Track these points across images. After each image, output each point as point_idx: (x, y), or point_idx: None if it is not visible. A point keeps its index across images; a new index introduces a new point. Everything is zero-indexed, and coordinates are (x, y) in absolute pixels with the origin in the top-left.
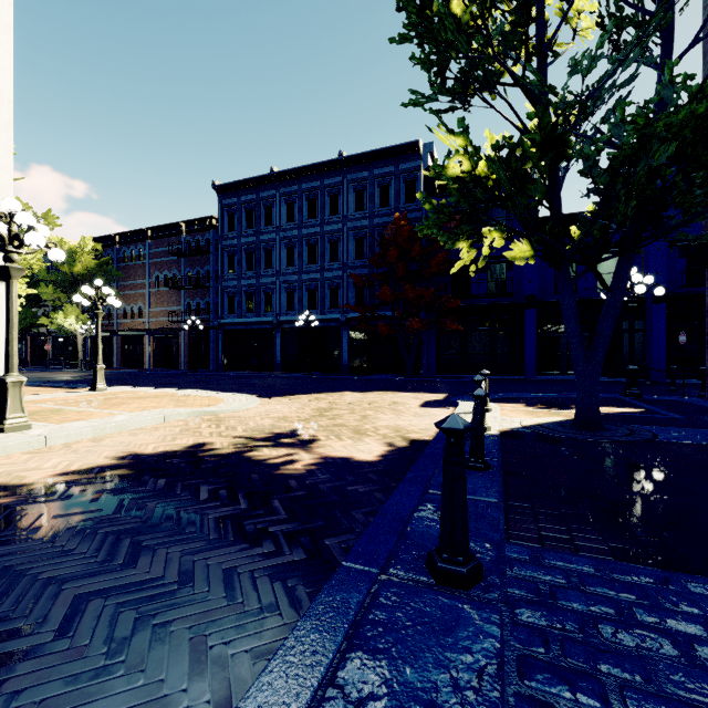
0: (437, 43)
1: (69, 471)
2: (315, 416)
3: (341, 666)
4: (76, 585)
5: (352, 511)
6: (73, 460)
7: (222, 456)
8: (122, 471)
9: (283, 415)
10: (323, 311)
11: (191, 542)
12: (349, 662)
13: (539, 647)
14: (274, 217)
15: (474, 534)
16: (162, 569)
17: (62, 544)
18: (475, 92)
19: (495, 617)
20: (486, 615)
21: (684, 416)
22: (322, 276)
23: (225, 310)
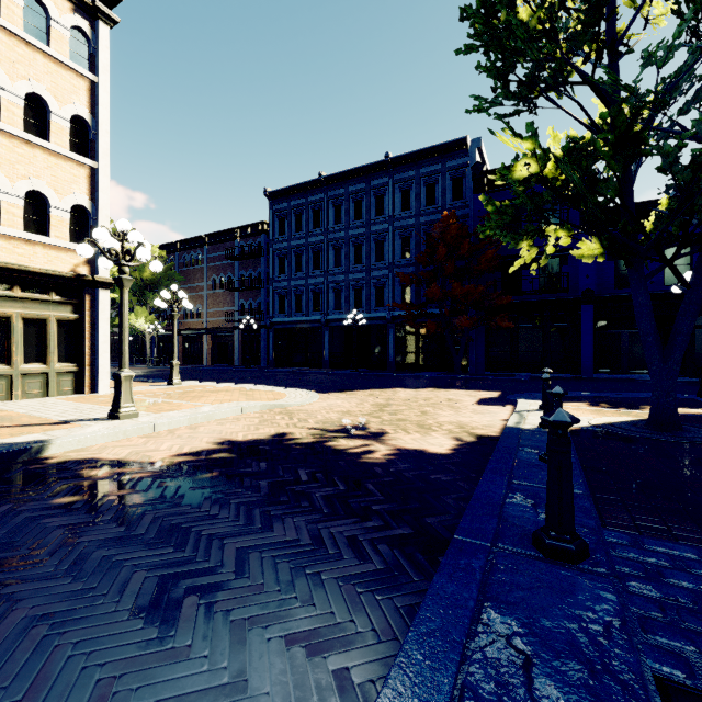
0: (503, 50)
1: (183, 453)
2: (376, 411)
3: (483, 611)
4: (233, 541)
5: (441, 496)
6: (182, 444)
7: (306, 445)
8: (226, 455)
9: (346, 409)
10: (369, 309)
11: (310, 514)
12: (488, 608)
13: (656, 612)
14: (322, 220)
15: None
16: (295, 533)
17: (207, 510)
18: (541, 94)
19: (608, 587)
20: (599, 585)
21: None
22: (368, 275)
23: (275, 309)
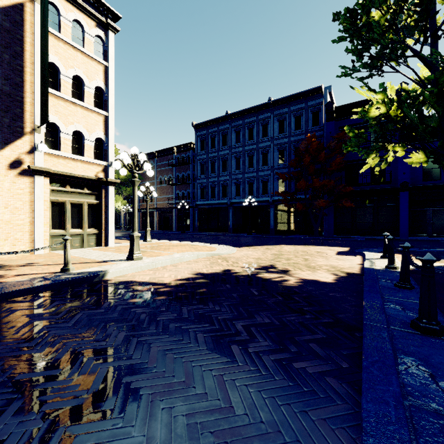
0: (361, 38)
1: (179, 279)
2: (276, 258)
3: (397, 354)
4: (238, 322)
5: (341, 304)
6: (175, 274)
7: (245, 276)
8: (203, 280)
9: (257, 257)
10: (258, 196)
11: (271, 311)
12: (400, 354)
13: None
14: (228, 140)
15: None
16: (268, 319)
17: (213, 307)
18: (386, 64)
19: None
20: None
21: None
22: (257, 174)
23: (198, 196)
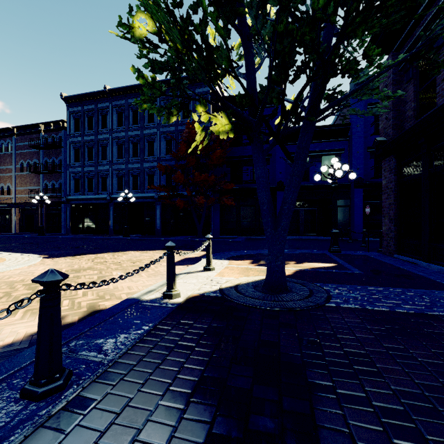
0: None
1: None
2: None
3: None
4: None
5: None
6: None
7: None
8: None
9: (23, 278)
10: (143, 191)
11: None
12: None
13: None
14: (108, 122)
15: None
16: None
17: None
18: None
19: None
20: None
21: (363, 270)
22: (142, 165)
23: (72, 189)
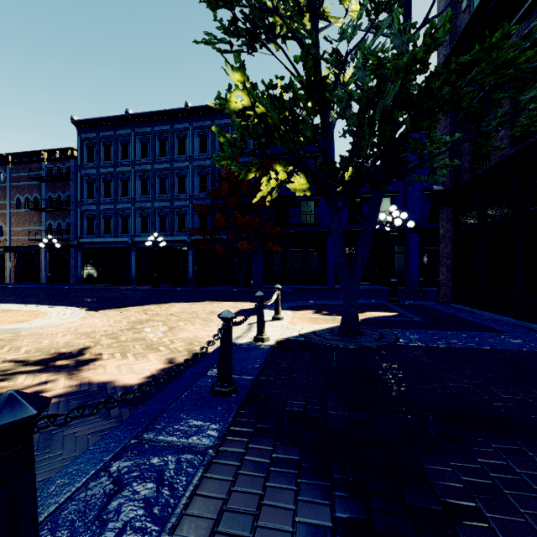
0: None
1: None
2: (124, 330)
3: None
4: None
5: None
6: None
7: None
8: None
9: (92, 330)
10: (172, 233)
11: None
12: None
13: None
14: (130, 152)
15: (131, 527)
16: None
17: None
18: (258, 38)
19: None
20: None
21: (423, 318)
22: (171, 204)
23: (84, 230)
